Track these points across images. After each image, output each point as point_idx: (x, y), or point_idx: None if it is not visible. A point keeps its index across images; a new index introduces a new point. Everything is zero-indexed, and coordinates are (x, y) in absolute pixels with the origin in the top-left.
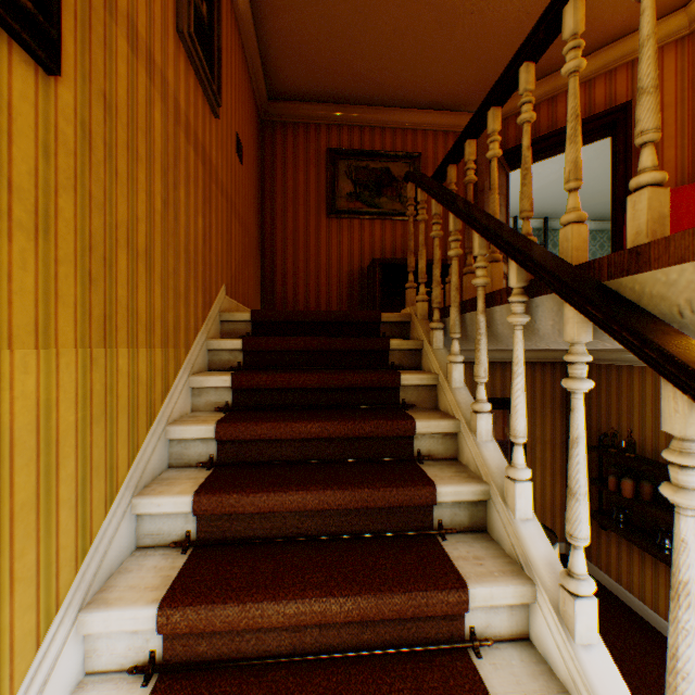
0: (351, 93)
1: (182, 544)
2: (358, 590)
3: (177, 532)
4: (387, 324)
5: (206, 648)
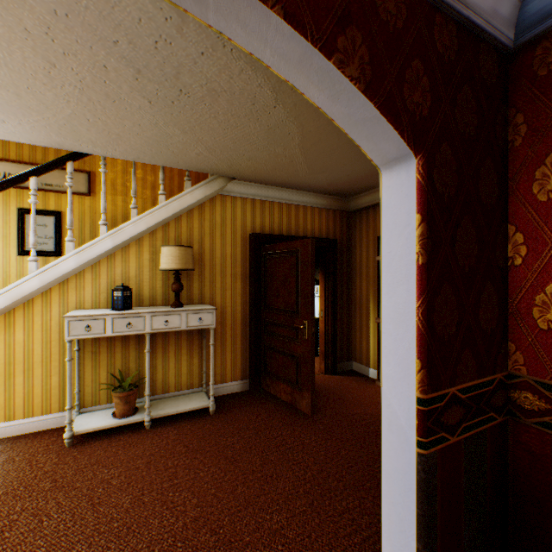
0: None
1: None
2: None
3: None
4: None
5: None
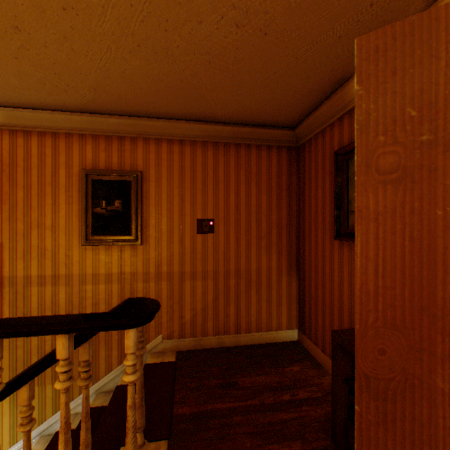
0: (329, 75)
1: None
2: None
3: None
4: None
5: None
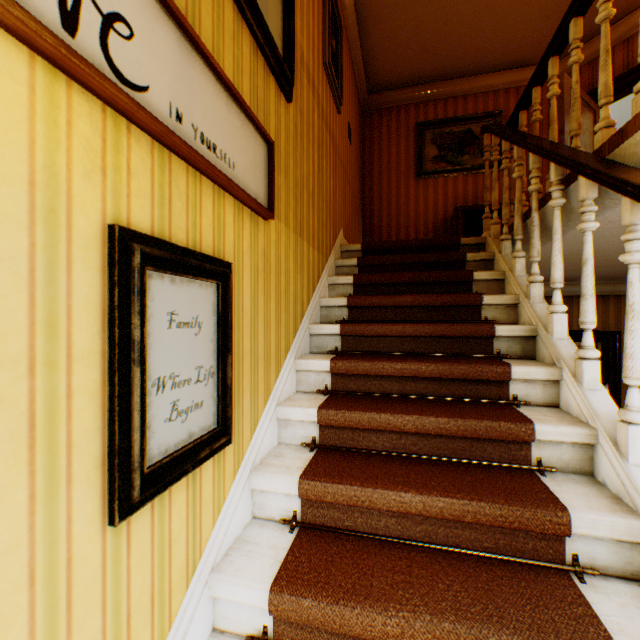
0: (435, 73)
1: (334, 352)
2: (438, 361)
3: (330, 347)
4: (464, 247)
5: (353, 386)
